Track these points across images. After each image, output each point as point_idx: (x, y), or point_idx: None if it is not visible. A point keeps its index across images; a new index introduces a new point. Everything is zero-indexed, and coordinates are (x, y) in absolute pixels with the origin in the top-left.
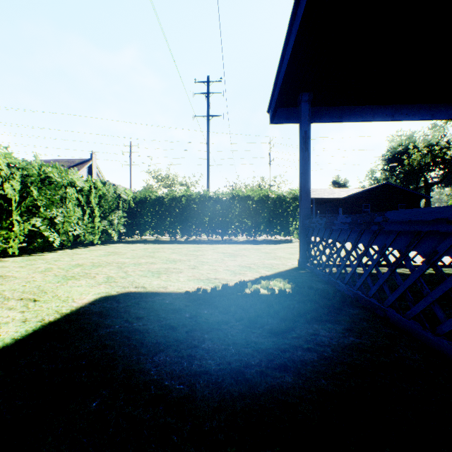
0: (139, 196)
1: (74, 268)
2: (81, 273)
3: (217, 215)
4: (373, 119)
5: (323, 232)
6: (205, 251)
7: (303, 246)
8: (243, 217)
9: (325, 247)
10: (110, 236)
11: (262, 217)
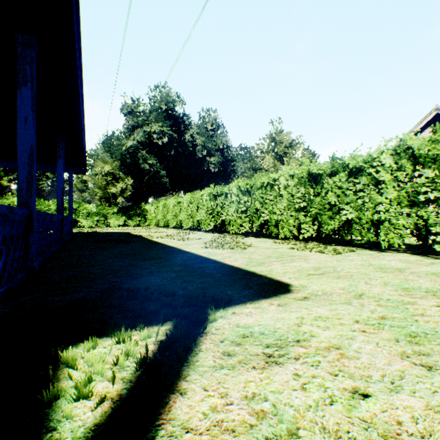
0: None
1: None
2: None
3: None
4: None
5: None
6: None
7: None
8: None
9: None
10: None
11: None
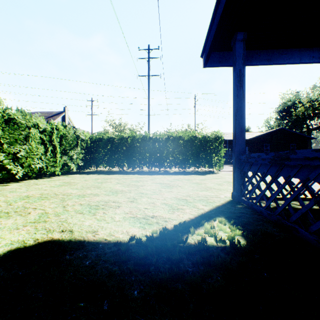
0: (95, 137)
1: (18, 201)
2: (19, 208)
3: (155, 152)
4: (300, 61)
5: (267, 167)
6: (145, 182)
7: (237, 180)
8: (175, 153)
9: (270, 184)
10: (70, 168)
11: (191, 153)
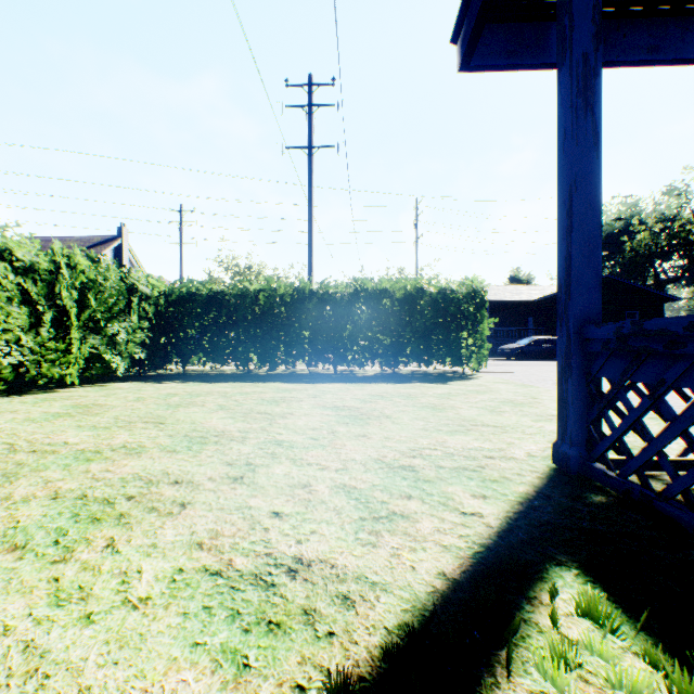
0: (178, 291)
1: None
2: None
3: (325, 327)
4: None
5: None
6: (295, 403)
7: (578, 408)
8: (374, 330)
9: None
10: (112, 366)
11: (411, 329)
